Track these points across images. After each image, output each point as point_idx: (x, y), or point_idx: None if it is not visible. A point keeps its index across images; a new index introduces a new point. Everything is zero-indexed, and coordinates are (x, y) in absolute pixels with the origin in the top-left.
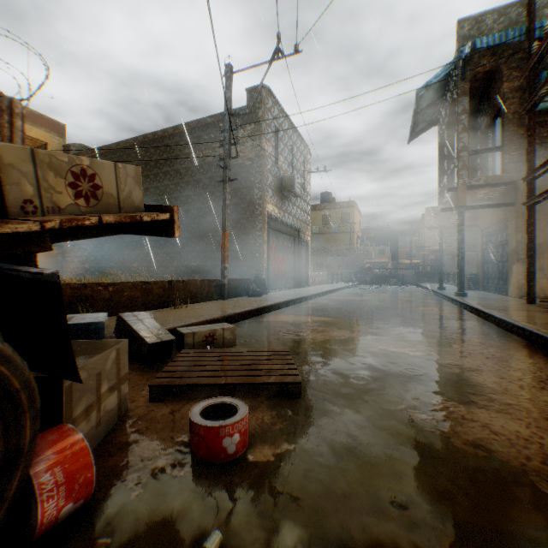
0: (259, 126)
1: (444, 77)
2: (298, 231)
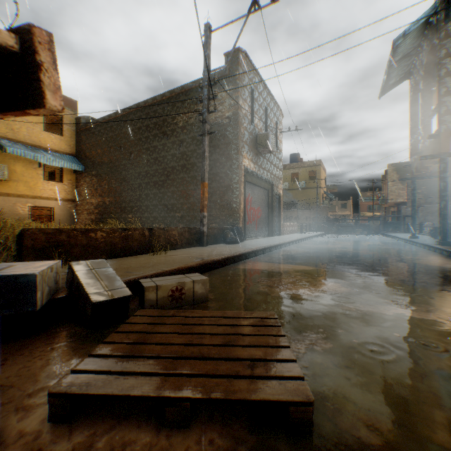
0: (236, 86)
1: (422, 25)
2: (271, 185)
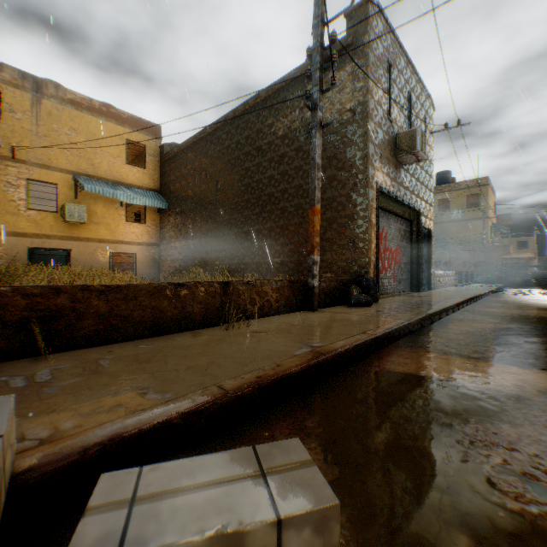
0: (365, 59)
1: None
2: (417, 213)
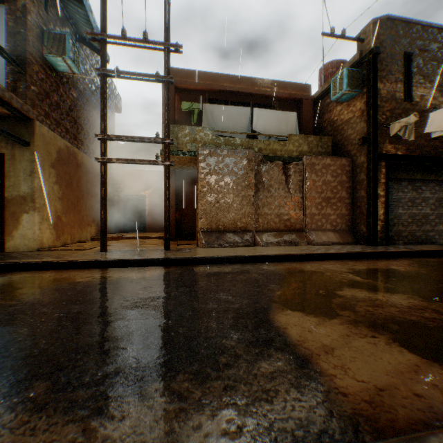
0: None
1: None
2: None
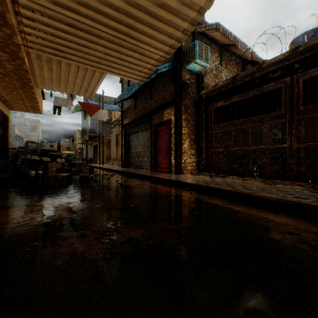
0: None
1: None
2: (23, 139)
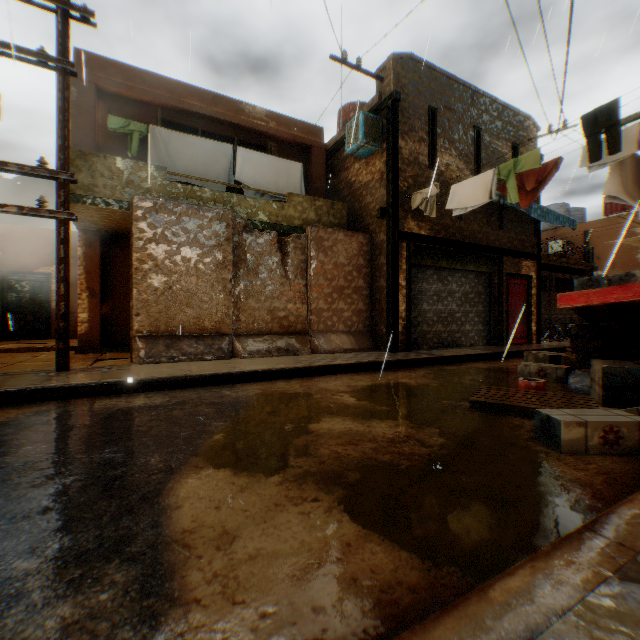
0: None
1: None
2: None
